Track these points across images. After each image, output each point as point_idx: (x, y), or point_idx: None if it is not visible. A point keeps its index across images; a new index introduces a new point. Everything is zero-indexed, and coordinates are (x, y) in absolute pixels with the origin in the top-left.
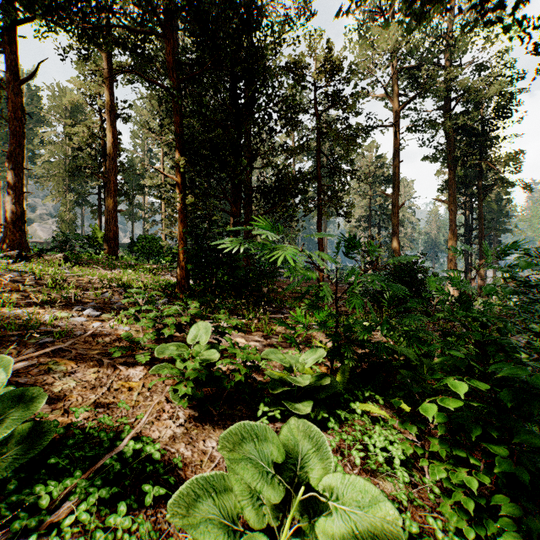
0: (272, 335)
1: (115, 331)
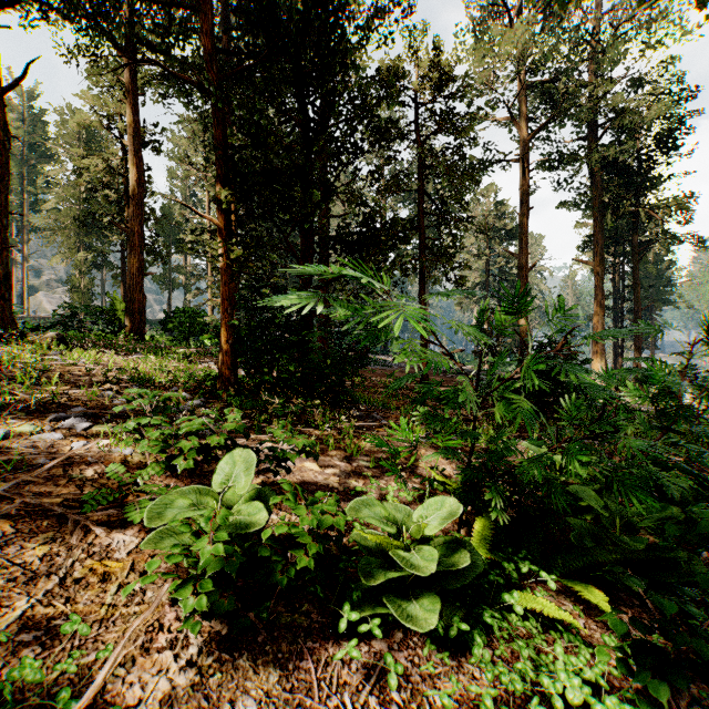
0: (359, 455)
1: (106, 456)
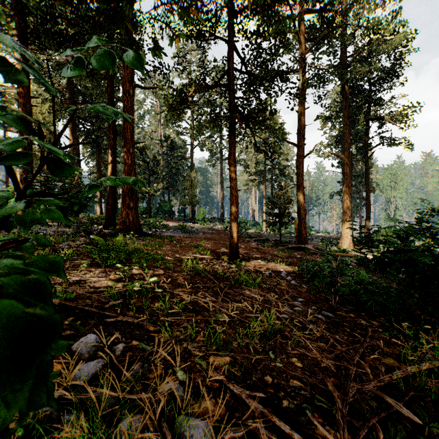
0: None
1: None
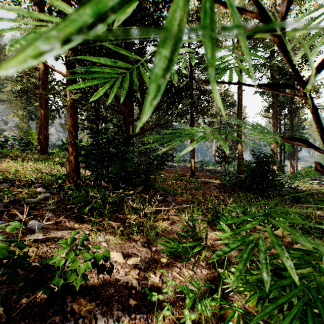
0: (157, 237)
1: None
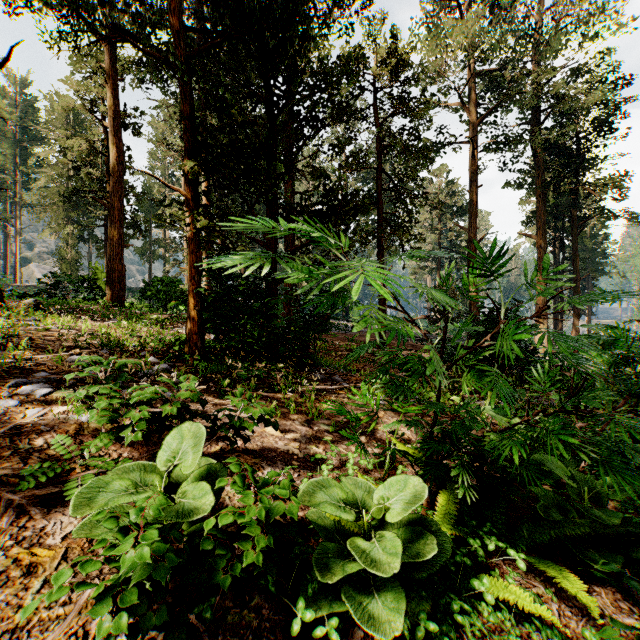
0: (320, 419)
1: (61, 423)
